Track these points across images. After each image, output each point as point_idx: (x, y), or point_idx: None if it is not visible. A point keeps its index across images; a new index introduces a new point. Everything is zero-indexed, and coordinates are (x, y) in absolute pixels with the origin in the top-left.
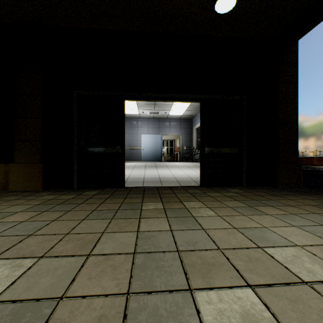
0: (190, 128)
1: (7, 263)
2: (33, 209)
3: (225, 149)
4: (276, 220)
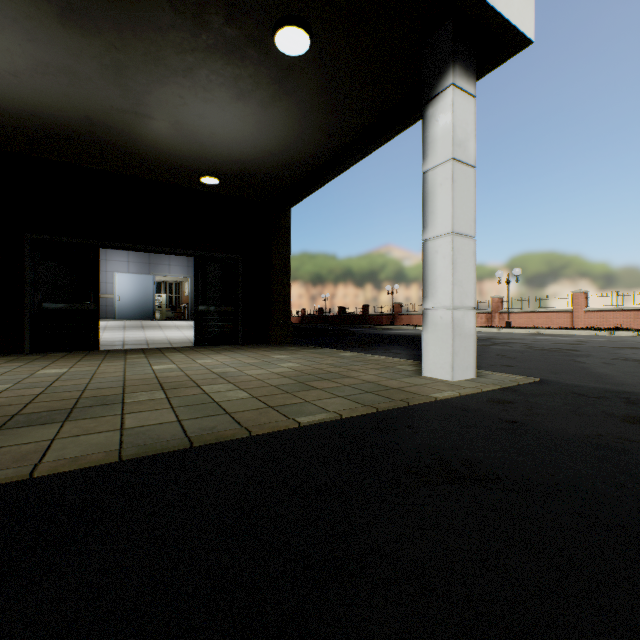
0: None
1: (54, 369)
2: (13, 362)
3: (220, 308)
4: (222, 355)
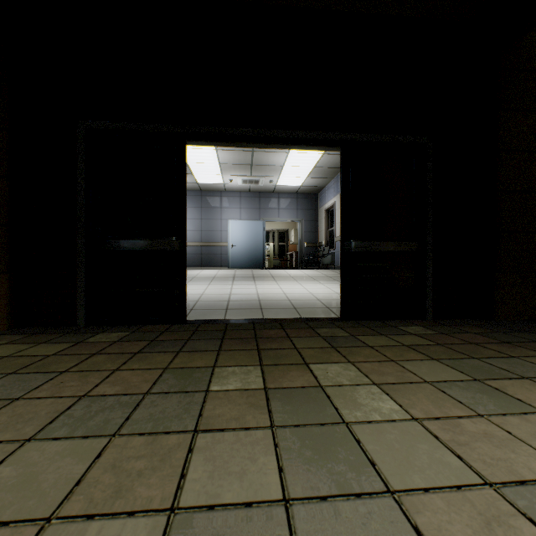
0: (314, 210)
1: None
2: None
3: (391, 244)
4: None
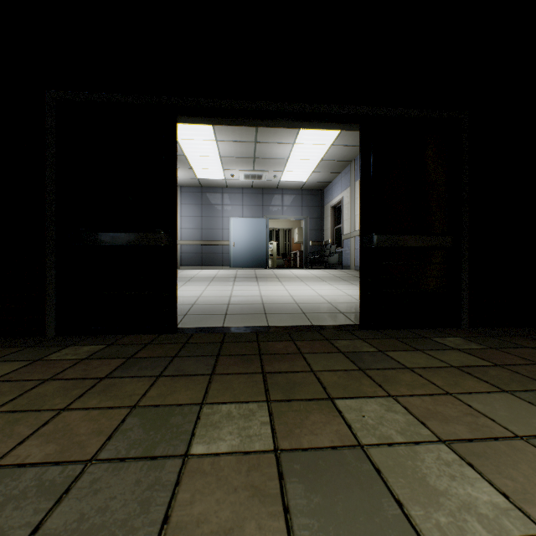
0: (319, 207)
1: None
2: None
3: (421, 238)
4: None
